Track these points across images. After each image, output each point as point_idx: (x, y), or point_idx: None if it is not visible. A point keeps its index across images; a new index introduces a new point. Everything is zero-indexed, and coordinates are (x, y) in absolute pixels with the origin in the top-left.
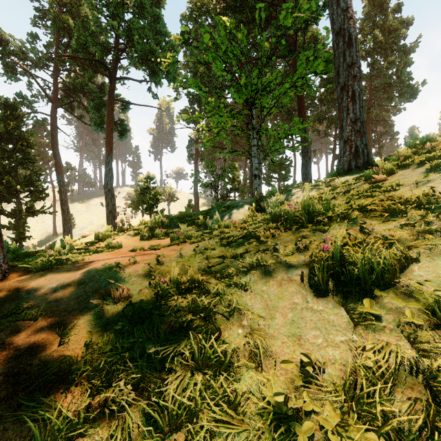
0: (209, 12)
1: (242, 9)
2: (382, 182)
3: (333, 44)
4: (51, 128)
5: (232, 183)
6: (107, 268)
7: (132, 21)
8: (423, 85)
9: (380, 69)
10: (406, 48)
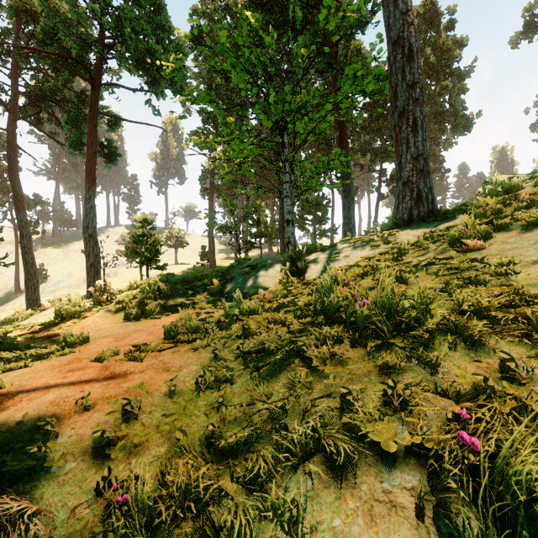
0: (228, 8)
1: (270, 8)
2: (478, 251)
3: (389, 56)
4: (7, 147)
5: (257, 226)
6: (25, 430)
7: (123, 8)
8: (478, 116)
9: (432, 95)
10: (461, 72)
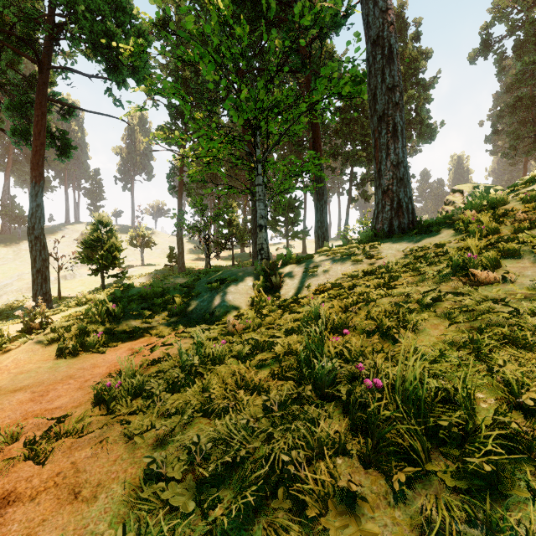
0: None
1: (242, 2)
2: (491, 285)
3: (368, 56)
4: None
5: (229, 227)
6: None
7: None
8: (441, 126)
9: None
10: (426, 83)
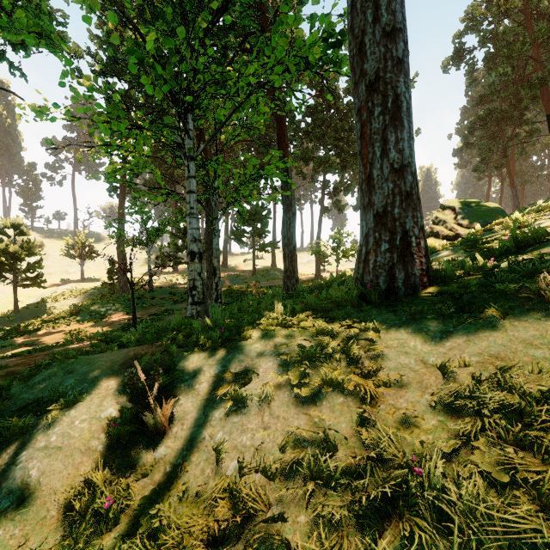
0: None
1: None
2: None
3: None
4: None
5: (184, 238)
6: None
7: None
8: (417, 134)
9: None
10: None
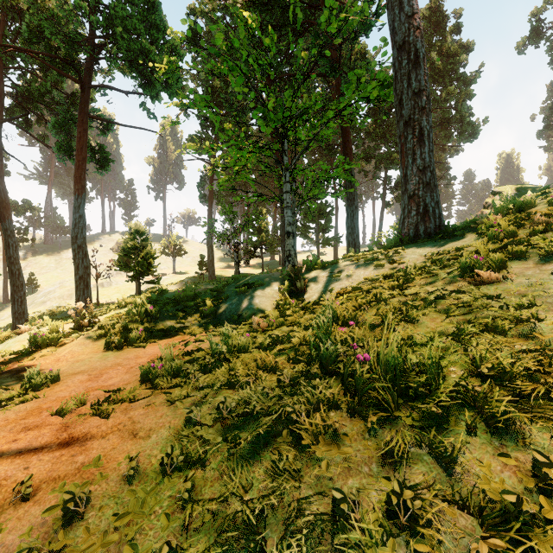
0: (227, 8)
1: (271, 9)
2: (492, 284)
3: (394, 62)
4: None
5: (258, 234)
6: None
7: (113, 6)
8: (484, 123)
9: (438, 101)
10: (467, 78)
